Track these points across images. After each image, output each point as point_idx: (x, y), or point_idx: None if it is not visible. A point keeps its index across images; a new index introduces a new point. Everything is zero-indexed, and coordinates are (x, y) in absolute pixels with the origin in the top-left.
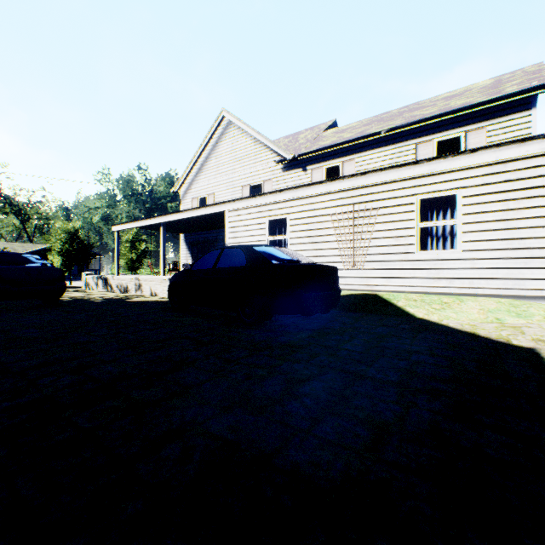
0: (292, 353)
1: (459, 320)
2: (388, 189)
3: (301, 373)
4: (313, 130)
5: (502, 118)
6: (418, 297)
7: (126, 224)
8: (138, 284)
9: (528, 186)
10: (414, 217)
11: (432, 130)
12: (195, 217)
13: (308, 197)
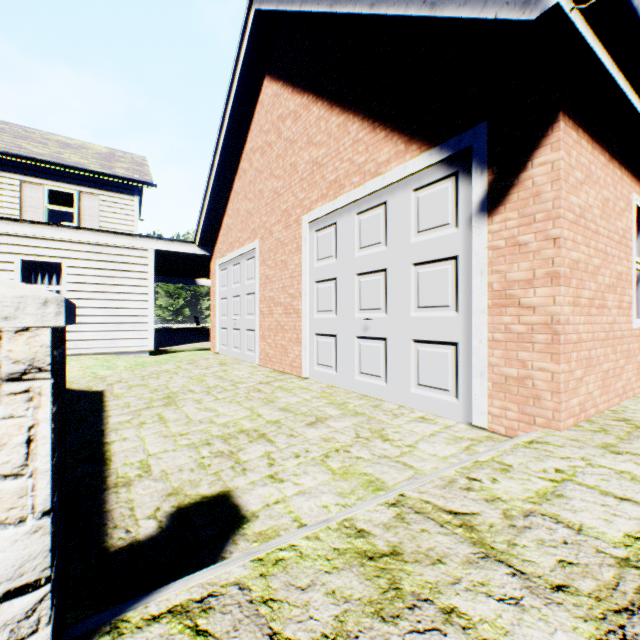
0: None
1: None
2: None
3: None
4: None
5: (114, 194)
6: None
7: None
8: None
9: (121, 268)
10: (15, 277)
11: (44, 174)
12: None
13: None
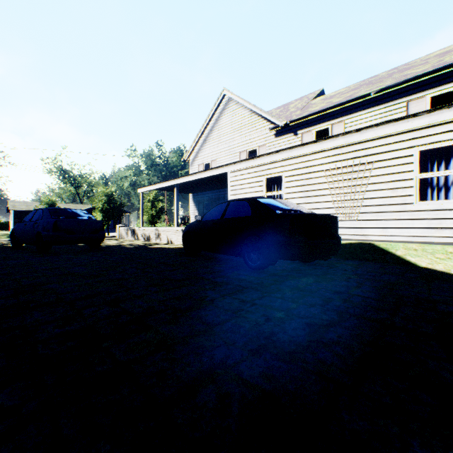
0: (304, 297)
1: None
2: (384, 143)
3: (320, 318)
4: (302, 100)
5: None
6: (418, 247)
7: (148, 186)
8: (157, 234)
9: None
10: (412, 169)
11: (424, 87)
12: (202, 179)
13: (302, 155)
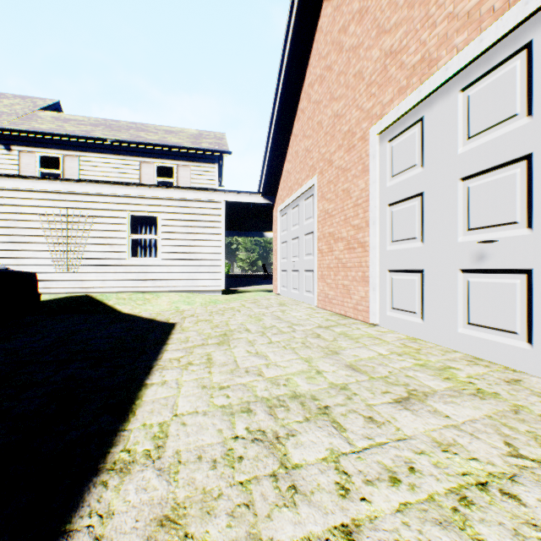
0: None
1: (154, 311)
2: (104, 201)
3: None
4: (26, 102)
5: (200, 164)
6: (128, 296)
7: None
8: None
9: (199, 219)
10: (127, 229)
11: (154, 155)
12: None
13: (8, 189)
